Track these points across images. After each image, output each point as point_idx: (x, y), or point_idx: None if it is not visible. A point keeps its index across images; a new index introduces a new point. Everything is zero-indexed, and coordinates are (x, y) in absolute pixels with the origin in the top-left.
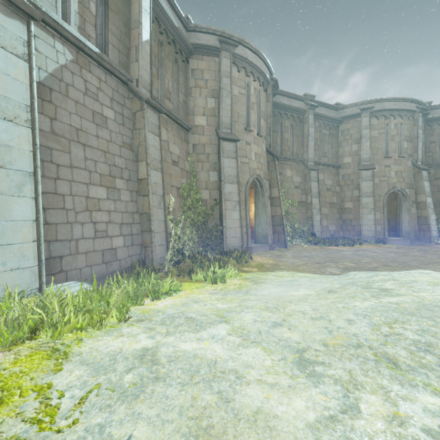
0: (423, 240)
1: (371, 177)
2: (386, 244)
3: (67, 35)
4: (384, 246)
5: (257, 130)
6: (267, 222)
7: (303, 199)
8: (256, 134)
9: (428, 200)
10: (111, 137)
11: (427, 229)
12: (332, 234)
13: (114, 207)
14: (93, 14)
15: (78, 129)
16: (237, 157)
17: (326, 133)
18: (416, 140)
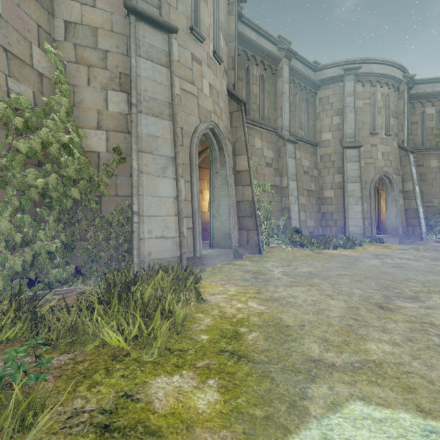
0: (411, 238)
1: (358, 157)
2: (383, 243)
3: None
4: (392, 247)
5: (213, 46)
6: (231, 210)
7: (277, 183)
8: (211, 51)
9: (417, 189)
10: None
11: (417, 224)
12: (311, 231)
13: None
14: None
15: None
16: (171, 64)
17: (303, 98)
18: (403, 116)
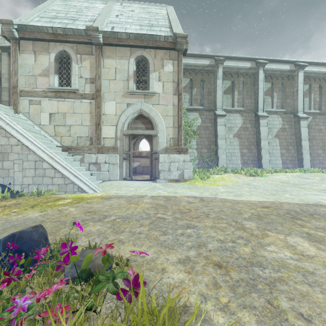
0: None
1: None
2: None
3: (311, 113)
4: None
5: None
6: None
7: None
8: None
9: None
10: (323, 134)
11: None
12: None
13: (324, 155)
14: (317, 101)
15: (314, 136)
16: None
17: None
18: None
